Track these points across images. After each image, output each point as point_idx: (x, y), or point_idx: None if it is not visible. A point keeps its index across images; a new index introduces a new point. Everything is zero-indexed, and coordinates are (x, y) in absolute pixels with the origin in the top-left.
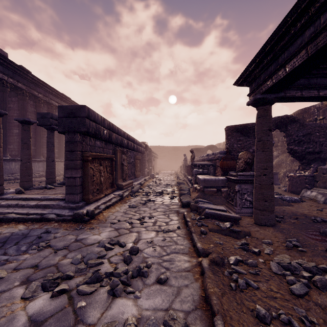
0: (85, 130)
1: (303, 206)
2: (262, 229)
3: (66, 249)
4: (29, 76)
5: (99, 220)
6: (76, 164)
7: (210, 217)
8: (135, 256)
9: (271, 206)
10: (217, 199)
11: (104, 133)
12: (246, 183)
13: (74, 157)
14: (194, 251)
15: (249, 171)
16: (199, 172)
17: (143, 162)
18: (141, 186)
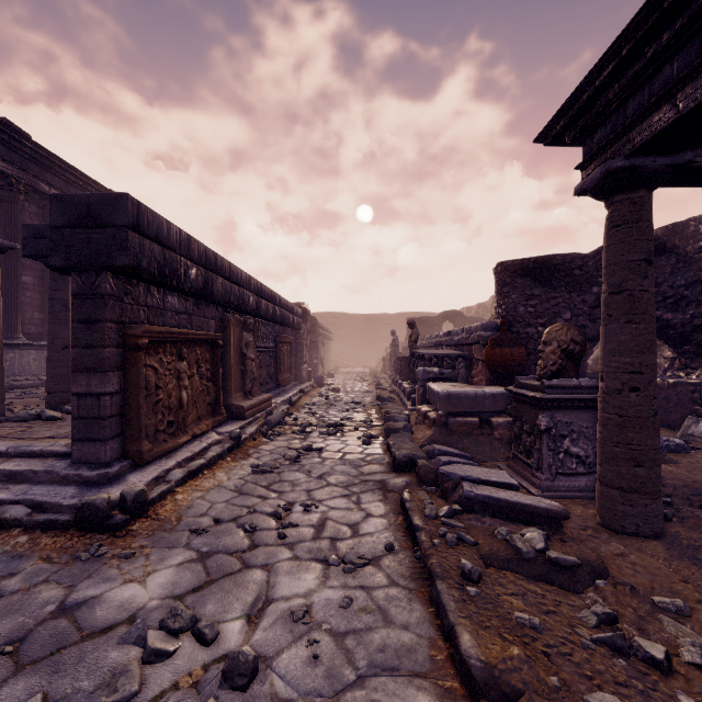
0: (127, 262)
1: (701, 463)
2: (632, 549)
3: (9, 655)
4: (25, 145)
5: (158, 520)
6: (103, 357)
7: (477, 509)
8: (243, 697)
9: (654, 478)
10: (483, 445)
11: (190, 275)
12: (566, 409)
13: (96, 337)
14: (452, 660)
15: (572, 377)
16: (431, 376)
17: (299, 349)
18: (292, 407)
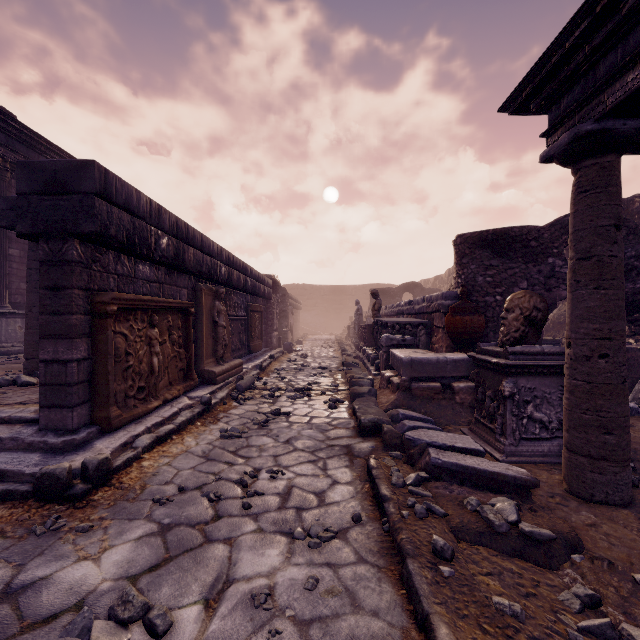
0: (93, 228)
1: None
2: (603, 518)
3: None
4: (11, 125)
5: (122, 489)
6: (70, 323)
7: (445, 477)
8: None
9: (624, 446)
10: (445, 409)
11: (160, 245)
12: (530, 375)
13: (62, 304)
14: None
15: (534, 343)
16: (394, 342)
17: (269, 317)
18: (262, 372)
